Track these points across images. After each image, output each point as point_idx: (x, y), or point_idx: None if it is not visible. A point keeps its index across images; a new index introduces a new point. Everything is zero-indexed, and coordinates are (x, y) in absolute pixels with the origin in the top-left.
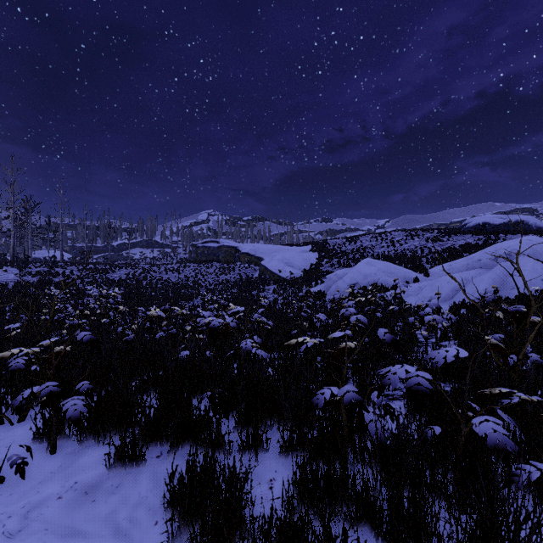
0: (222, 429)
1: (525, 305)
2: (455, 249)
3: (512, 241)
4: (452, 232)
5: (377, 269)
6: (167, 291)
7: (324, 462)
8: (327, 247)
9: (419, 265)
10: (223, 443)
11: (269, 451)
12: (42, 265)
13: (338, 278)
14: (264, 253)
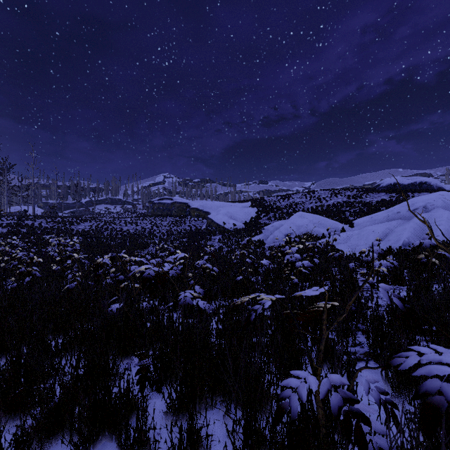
0: (145, 422)
1: None
2: (372, 204)
3: (426, 196)
4: (369, 190)
5: (308, 221)
6: (125, 240)
7: None
8: (265, 203)
9: (344, 217)
10: (147, 441)
11: None
12: (14, 218)
13: (275, 229)
14: (211, 208)
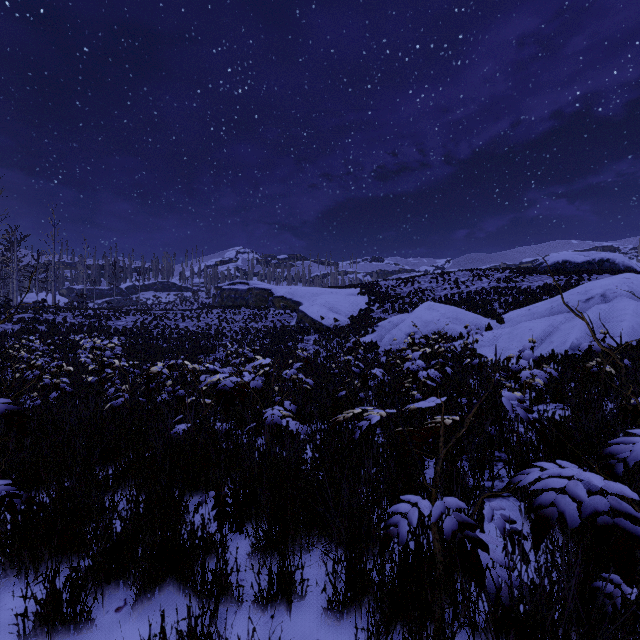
0: (227, 563)
1: (636, 356)
2: (531, 291)
3: (605, 279)
4: (527, 271)
5: (440, 314)
6: (183, 342)
7: (406, 638)
8: (379, 289)
9: (490, 310)
10: (228, 585)
11: (306, 598)
12: (28, 311)
13: (393, 326)
14: (303, 296)
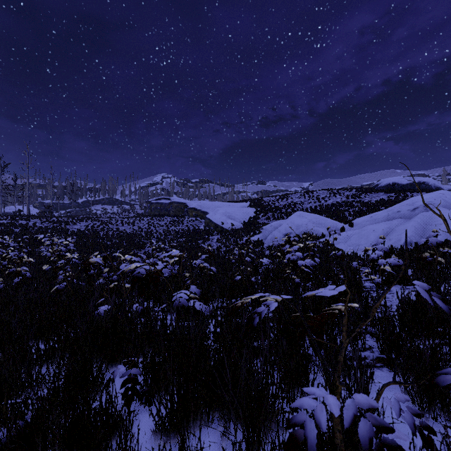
0: (129, 446)
1: None
2: (371, 204)
3: (426, 195)
4: (367, 190)
5: (307, 220)
6: (122, 240)
7: None
8: (263, 203)
9: (343, 217)
10: None
11: None
12: (8, 218)
13: (273, 229)
14: (209, 208)
